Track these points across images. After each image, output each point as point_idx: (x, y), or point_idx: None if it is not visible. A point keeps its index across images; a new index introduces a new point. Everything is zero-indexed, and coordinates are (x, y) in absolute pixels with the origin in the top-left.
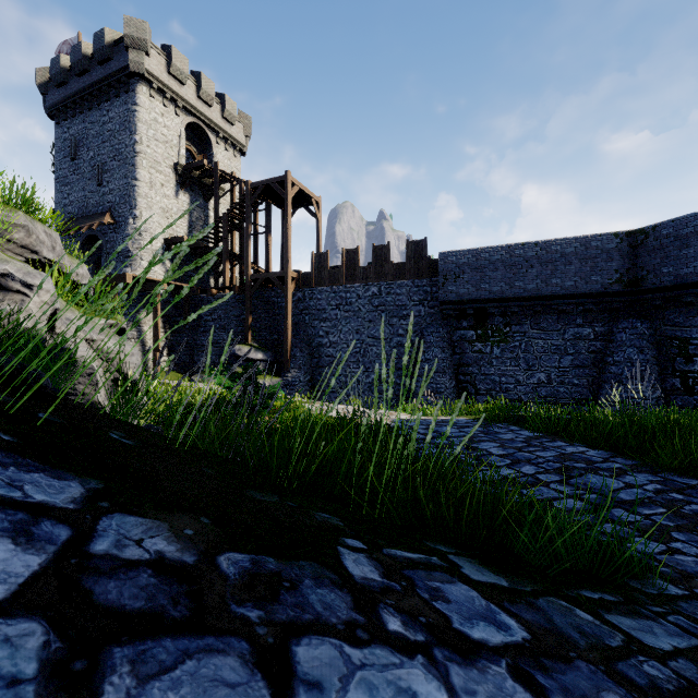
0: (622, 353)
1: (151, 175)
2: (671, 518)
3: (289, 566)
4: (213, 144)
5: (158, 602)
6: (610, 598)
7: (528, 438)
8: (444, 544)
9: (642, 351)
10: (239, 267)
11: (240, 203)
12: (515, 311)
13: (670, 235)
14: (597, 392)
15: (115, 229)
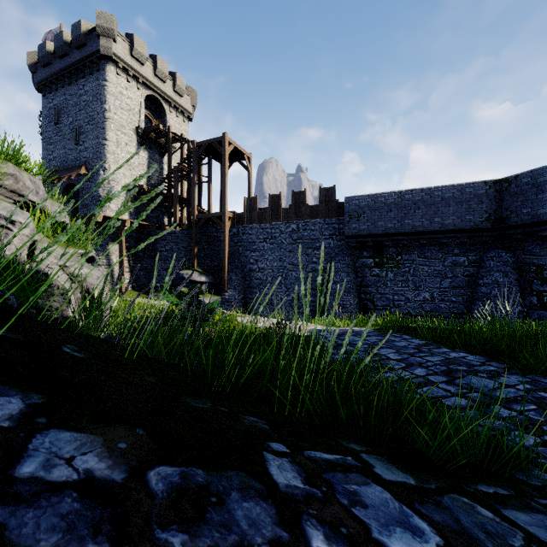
0: (490, 277)
1: (117, 136)
2: (541, 414)
3: (217, 478)
4: (166, 112)
5: (77, 533)
6: (502, 491)
7: (418, 346)
8: (356, 442)
9: (507, 275)
10: (187, 209)
11: (188, 158)
12: (405, 243)
13: (528, 182)
14: (470, 307)
15: (89, 179)
